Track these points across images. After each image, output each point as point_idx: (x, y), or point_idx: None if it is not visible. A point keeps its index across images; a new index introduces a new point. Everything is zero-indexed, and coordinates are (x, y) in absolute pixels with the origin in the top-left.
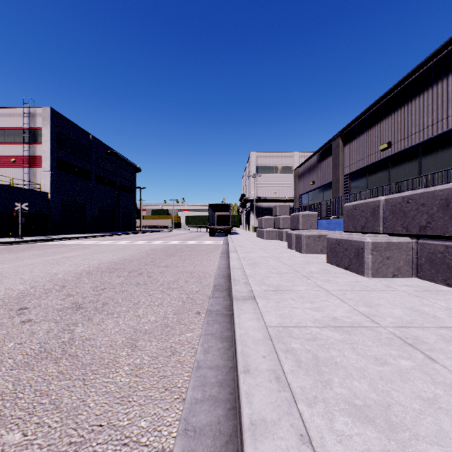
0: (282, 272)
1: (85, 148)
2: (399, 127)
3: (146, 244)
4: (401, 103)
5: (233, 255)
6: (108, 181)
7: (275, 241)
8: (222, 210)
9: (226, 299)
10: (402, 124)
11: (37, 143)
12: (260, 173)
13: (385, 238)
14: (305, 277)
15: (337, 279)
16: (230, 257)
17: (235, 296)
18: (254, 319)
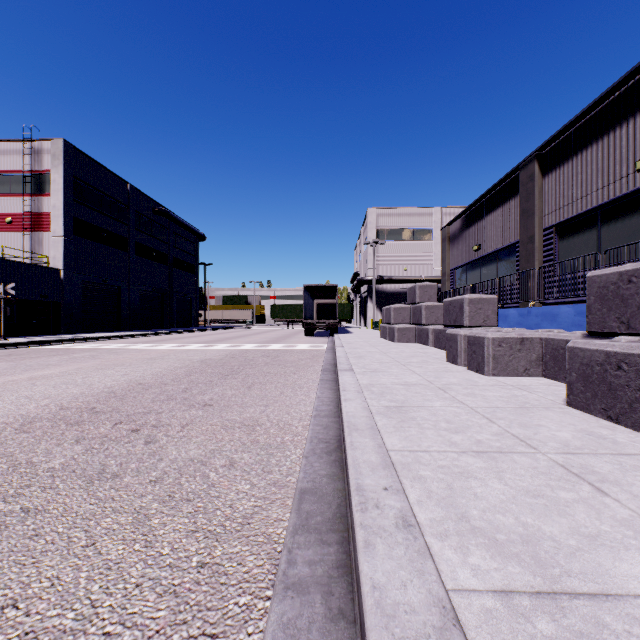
0: (490, 450)
1: (119, 203)
2: None
3: (199, 350)
4: None
5: (346, 379)
6: (155, 254)
7: (416, 347)
8: (324, 295)
9: (335, 603)
10: None
11: (44, 195)
12: (383, 240)
13: None
14: (576, 476)
15: None
16: (341, 386)
17: None
18: None
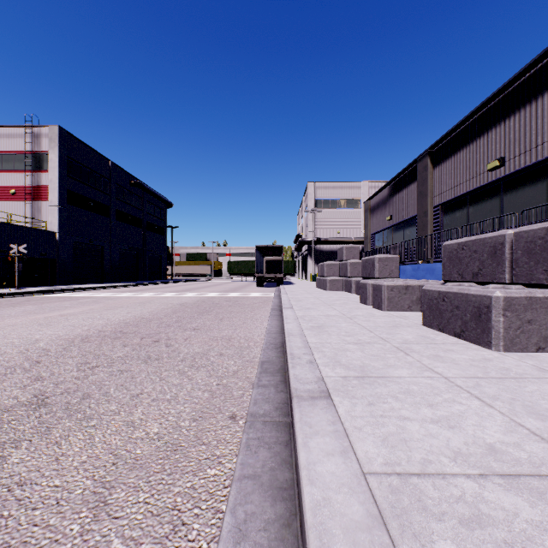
0: (363, 342)
1: (102, 177)
2: (517, 137)
3: (175, 297)
4: (520, 103)
5: (288, 313)
6: (132, 219)
7: (342, 294)
8: (272, 254)
9: (279, 389)
10: (522, 132)
11: (43, 171)
12: (320, 208)
13: (525, 291)
14: (400, 350)
15: (452, 354)
16: (284, 316)
17: (295, 390)
18: (337, 453)
